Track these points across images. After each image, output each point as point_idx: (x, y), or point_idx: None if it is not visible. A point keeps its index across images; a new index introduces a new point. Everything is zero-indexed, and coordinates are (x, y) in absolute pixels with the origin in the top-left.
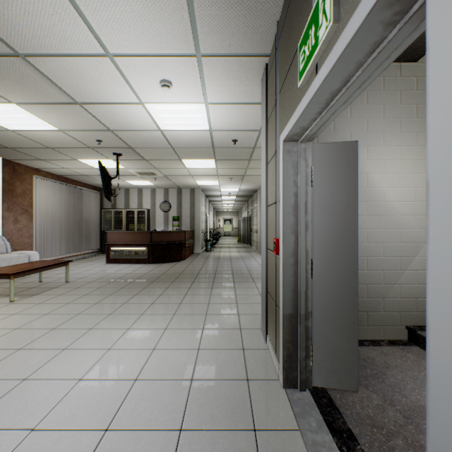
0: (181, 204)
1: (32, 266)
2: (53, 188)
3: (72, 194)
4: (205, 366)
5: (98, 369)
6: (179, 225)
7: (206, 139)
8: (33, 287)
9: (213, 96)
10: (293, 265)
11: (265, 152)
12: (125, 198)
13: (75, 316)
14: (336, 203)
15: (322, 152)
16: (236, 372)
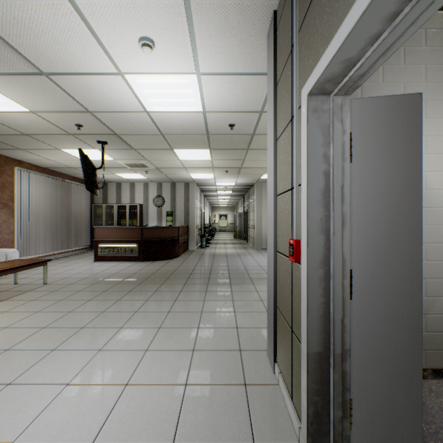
0: (175, 199)
1: (0, 267)
2: (37, 181)
3: (59, 188)
4: (194, 416)
5: (43, 423)
6: (173, 221)
7: (199, 123)
8: (5, 290)
9: (206, 63)
10: (322, 280)
11: (274, 126)
12: (117, 192)
13: (39, 331)
14: (387, 186)
15: (366, 111)
16: (236, 428)
